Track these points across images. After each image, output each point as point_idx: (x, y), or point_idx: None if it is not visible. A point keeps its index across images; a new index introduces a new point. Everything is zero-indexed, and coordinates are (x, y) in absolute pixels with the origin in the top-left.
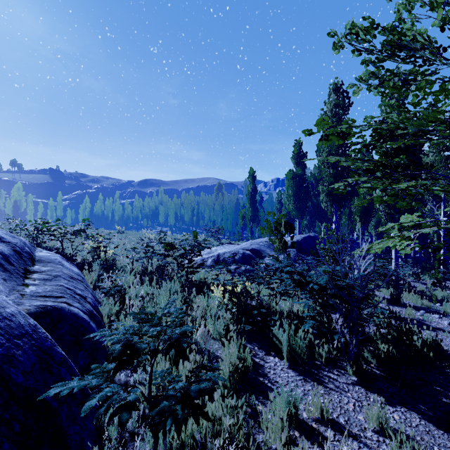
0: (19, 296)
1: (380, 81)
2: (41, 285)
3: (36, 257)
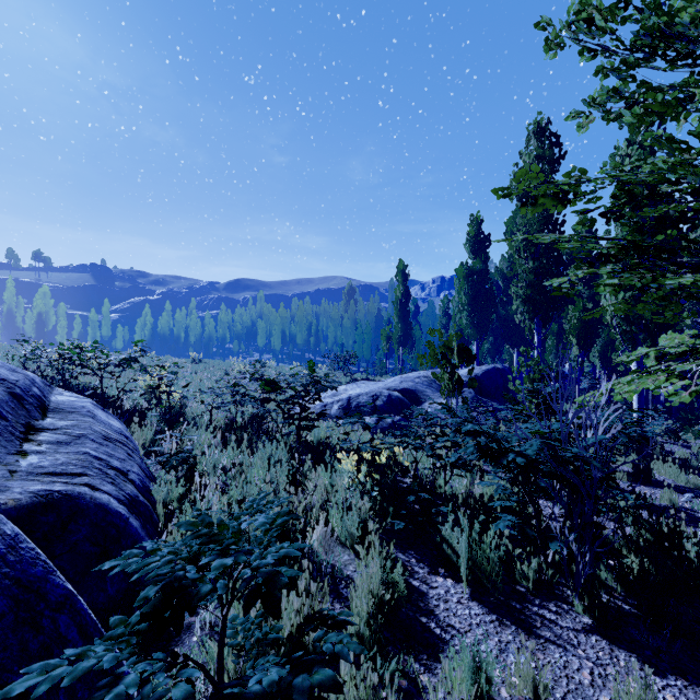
0: (6, 474)
1: (627, 103)
2: (49, 452)
3: (51, 404)
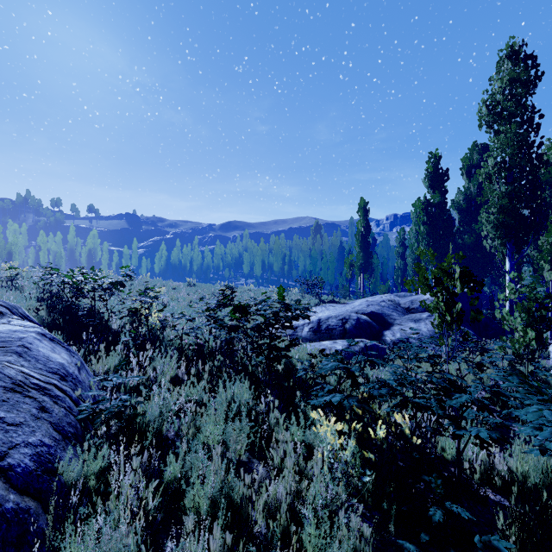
0: None
1: None
2: None
3: None
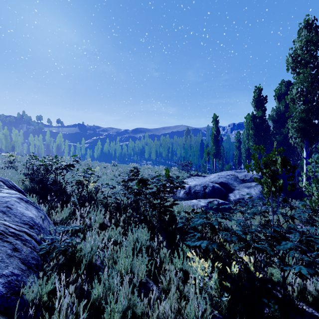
0: None
1: None
2: None
3: None
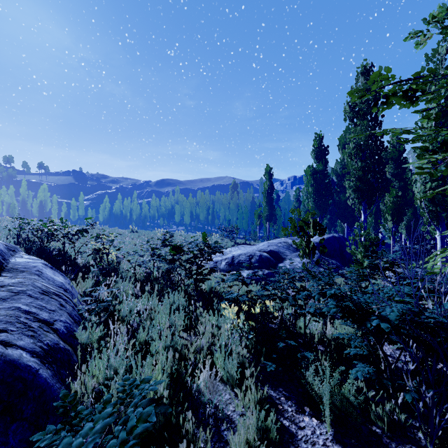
0: None
1: None
2: None
3: (8, 265)
